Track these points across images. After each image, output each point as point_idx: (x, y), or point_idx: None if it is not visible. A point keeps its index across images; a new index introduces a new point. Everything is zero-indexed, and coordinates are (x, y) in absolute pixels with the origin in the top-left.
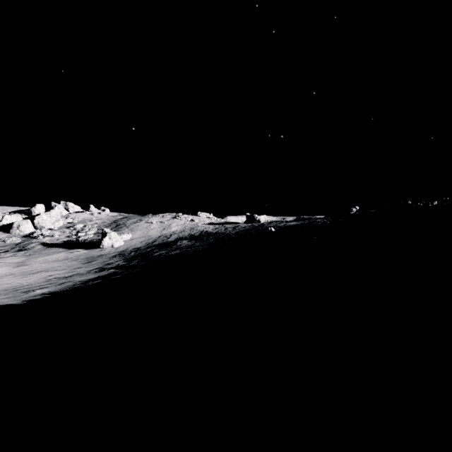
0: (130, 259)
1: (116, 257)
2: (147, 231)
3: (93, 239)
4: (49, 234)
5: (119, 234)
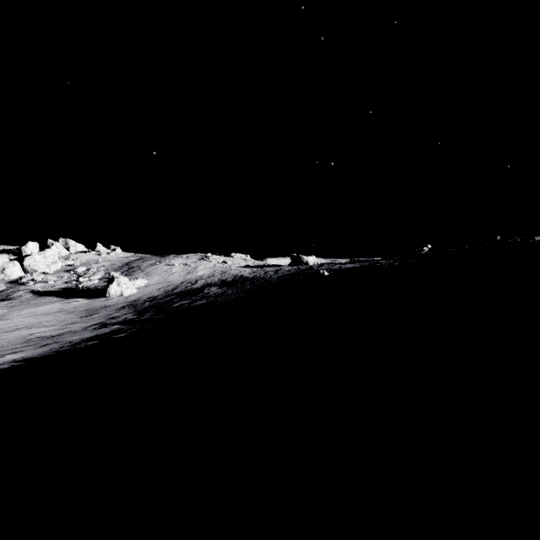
0: (142, 311)
1: (125, 309)
2: (167, 275)
3: (98, 285)
4: (42, 280)
5: (130, 280)
